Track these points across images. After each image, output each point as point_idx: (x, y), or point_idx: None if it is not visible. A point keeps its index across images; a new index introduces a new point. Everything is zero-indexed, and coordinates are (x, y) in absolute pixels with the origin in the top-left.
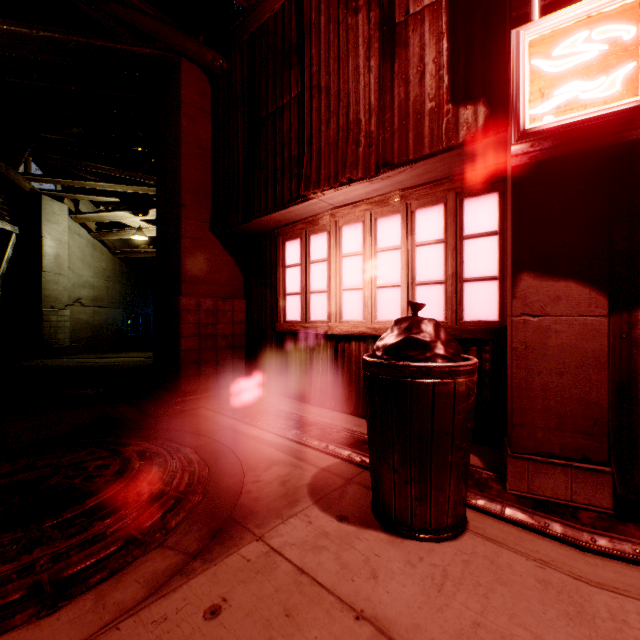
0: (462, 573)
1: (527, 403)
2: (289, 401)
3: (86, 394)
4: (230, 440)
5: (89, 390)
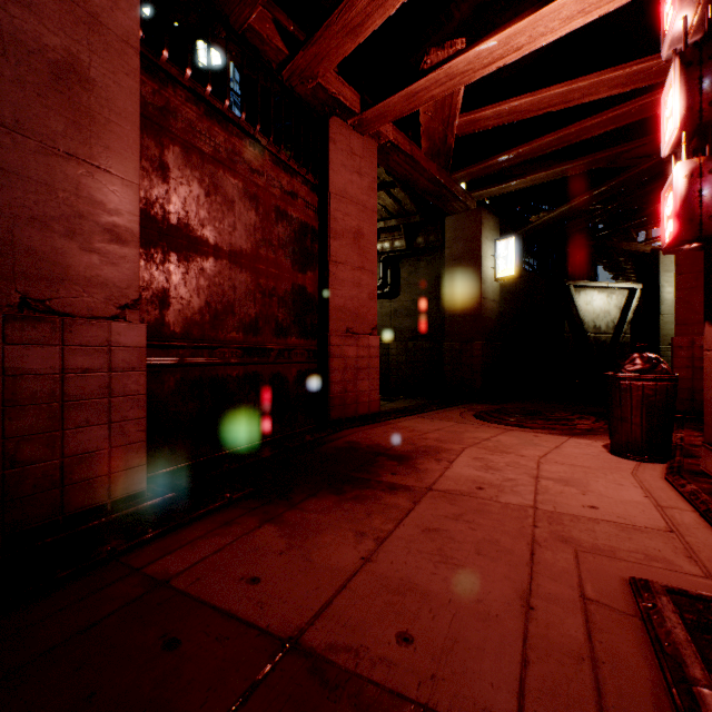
0: (600, 458)
1: (706, 409)
2: None
3: None
4: None
5: None
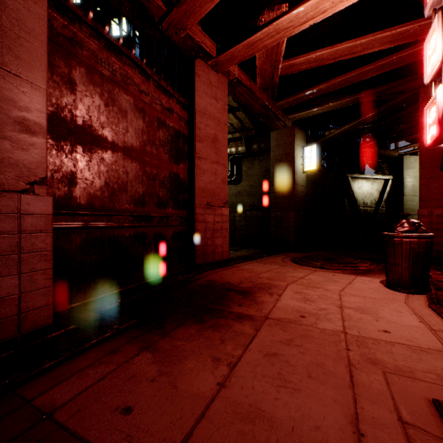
0: (380, 291)
1: None
2: None
3: None
4: None
5: None
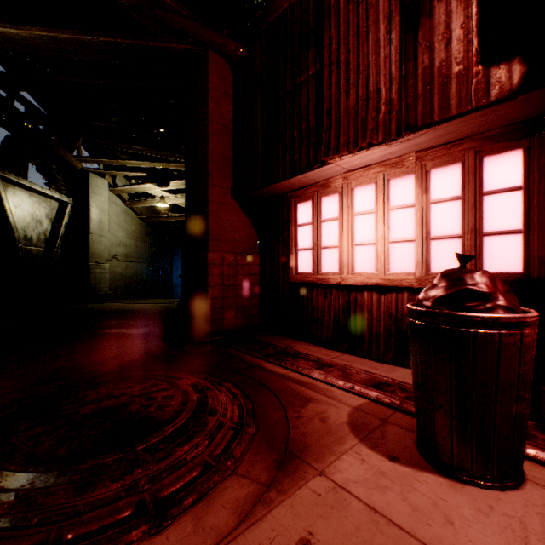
0: (542, 527)
1: None
2: (302, 343)
3: (131, 333)
4: (262, 377)
5: (132, 330)
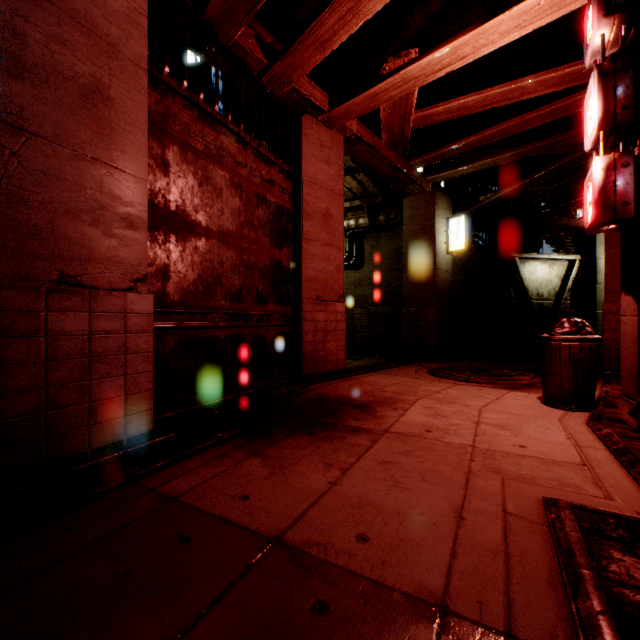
0: (534, 407)
1: (622, 366)
2: None
3: None
4: None
5: None
